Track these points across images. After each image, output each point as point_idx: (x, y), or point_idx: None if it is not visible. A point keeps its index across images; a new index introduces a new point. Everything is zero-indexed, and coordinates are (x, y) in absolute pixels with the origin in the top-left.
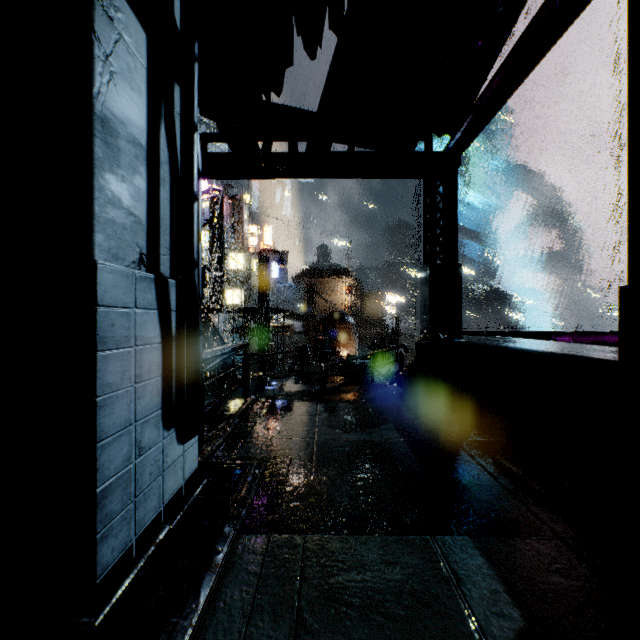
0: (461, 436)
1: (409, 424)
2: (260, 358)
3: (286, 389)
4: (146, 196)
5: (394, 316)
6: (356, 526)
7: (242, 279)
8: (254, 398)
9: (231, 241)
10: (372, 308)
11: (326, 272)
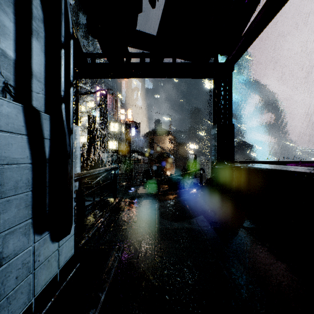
0: (247, 224)
1: (213, 216)
2: (126, 175)
3: (139, 192)
4: (13, 35)
5: (193, 154)
6: (192, 311)
7: (117, 136)
8: (119, 199)
9: (111, 117)
10: (182, 150)
11: (159, 132)
